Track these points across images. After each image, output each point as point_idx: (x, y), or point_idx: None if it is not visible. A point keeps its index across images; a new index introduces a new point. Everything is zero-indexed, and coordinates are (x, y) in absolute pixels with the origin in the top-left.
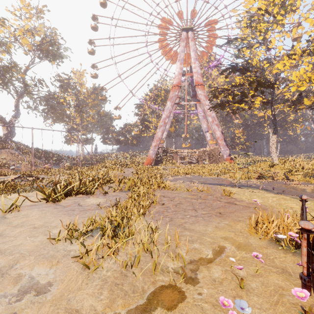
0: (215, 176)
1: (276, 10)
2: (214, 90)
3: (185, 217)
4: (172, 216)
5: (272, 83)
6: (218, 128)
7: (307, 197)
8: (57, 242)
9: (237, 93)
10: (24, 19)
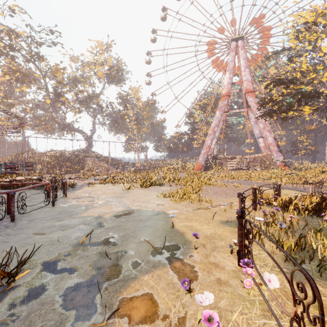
0: (261, 181)
1: (323, 22)
2: (261, 100)
3: (219, 196)
4: (212, 195)
5: (319, 92)
6: (269, 134)
7: (280, 183)
8: (160, 198)
9: (282, 104)
10: (99, 55)
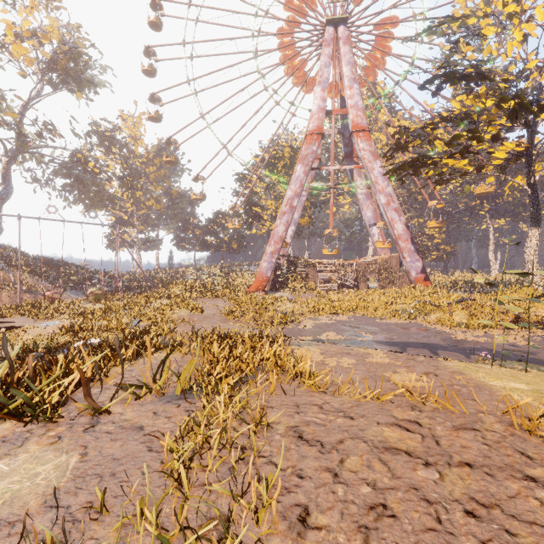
0: (403, 318)
1: None
2: (398, 132)
3: None
4: None
5: None
6: (398, 217)
7: None
8: None
9: (457, 134)
10: (20, 8)
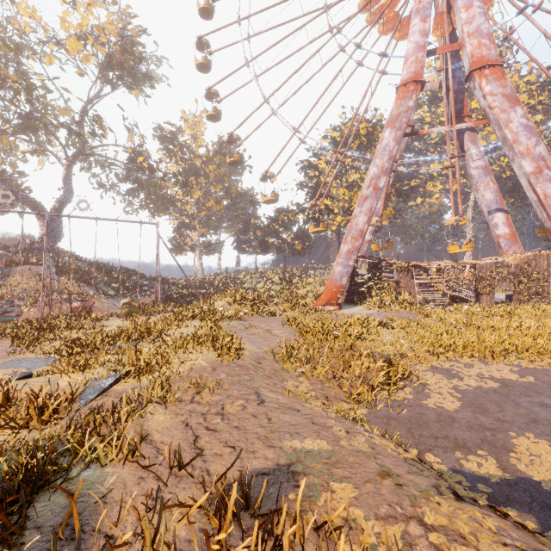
0: None
1: None
2: None
3: None
4: None
5: None
6: None
7: None
8: None
9: None
10: (78, 6)
